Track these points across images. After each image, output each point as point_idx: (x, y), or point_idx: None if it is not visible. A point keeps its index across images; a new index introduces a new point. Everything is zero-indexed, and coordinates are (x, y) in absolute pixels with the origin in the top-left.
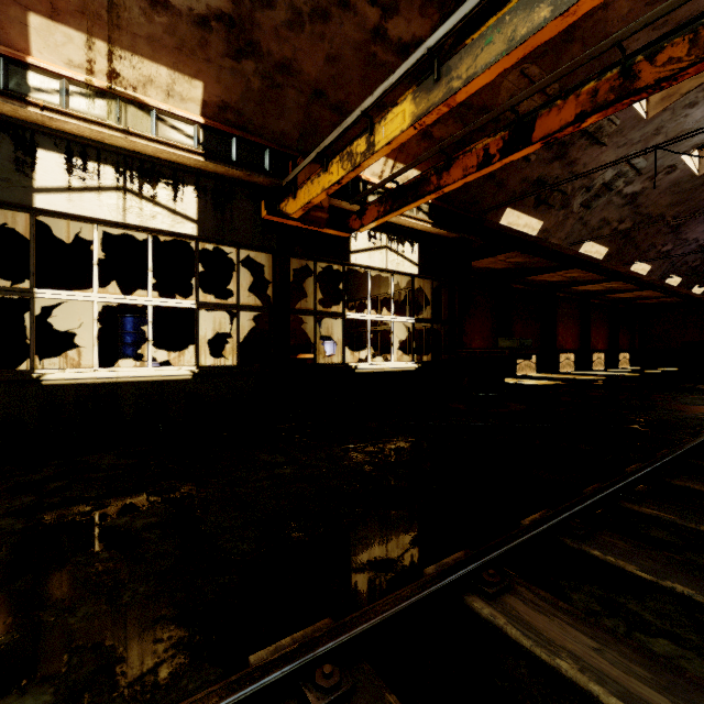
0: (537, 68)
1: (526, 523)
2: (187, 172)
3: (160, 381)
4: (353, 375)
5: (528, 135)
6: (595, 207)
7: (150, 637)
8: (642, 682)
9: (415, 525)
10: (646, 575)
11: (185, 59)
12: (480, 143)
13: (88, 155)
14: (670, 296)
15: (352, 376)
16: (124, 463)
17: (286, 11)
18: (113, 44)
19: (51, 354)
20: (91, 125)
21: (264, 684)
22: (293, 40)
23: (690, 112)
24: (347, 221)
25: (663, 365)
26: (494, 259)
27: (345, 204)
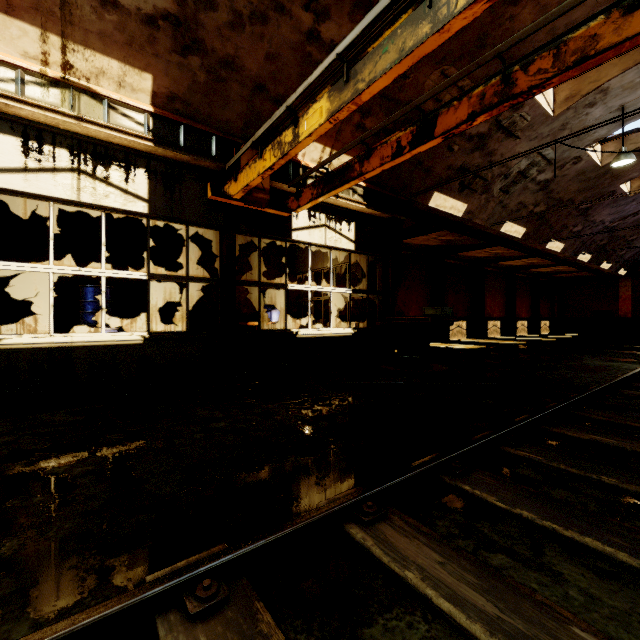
0: (455, 70)
1: (416, 464)
2: (138, 155)
3: (112, 345)
4: (294, 340)
5: (431, 131)
6: (513, 192)
7: (65, 565)
8: (469, 586)
9: (322, 468)
10: (502, 505)
11: (135, 54)
12: (393, 136)
13: (44, 139)
14: (583, 271)
15: (293, 341)
16: (74, 420)
17: (228, 13)
18: (67, 38)
19: (15, 321)
20: (46, 112)
21: (148, 596)
22: (235, 39)
23: (590, 111)
24: (286, 202)
25: (578, 331)
26: (427, 236)
27: (286, 186)
